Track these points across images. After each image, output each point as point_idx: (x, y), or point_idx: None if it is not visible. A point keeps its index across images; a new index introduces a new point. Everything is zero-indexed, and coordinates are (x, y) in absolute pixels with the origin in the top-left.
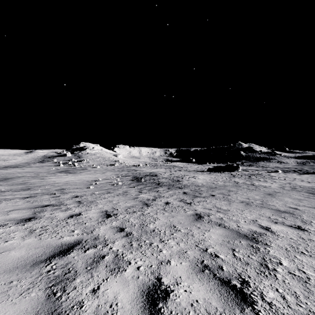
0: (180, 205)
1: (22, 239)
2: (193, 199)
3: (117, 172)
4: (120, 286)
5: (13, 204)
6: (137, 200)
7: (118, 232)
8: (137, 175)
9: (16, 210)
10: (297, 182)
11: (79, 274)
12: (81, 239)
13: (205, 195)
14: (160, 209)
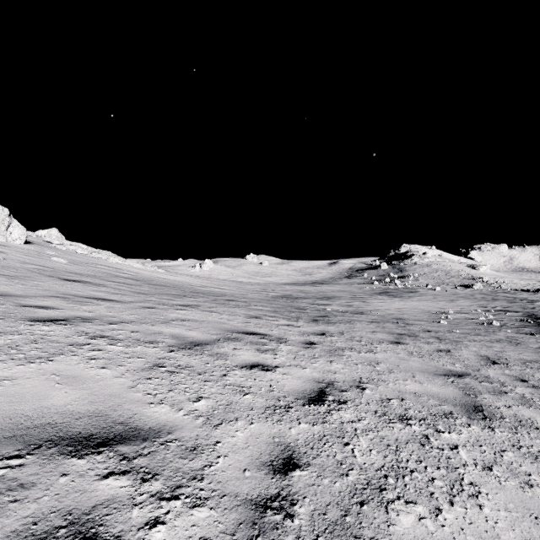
0: None
1: (408, 356)
2: None
3: (481, 301)
4: (536, 414)
5: (367, 326)
6: None
7: (517, 380)
8: (535, 313)
9: (377, 332)
10: None
11: (484, 393)
12: (469, 373)
13: None
14: None
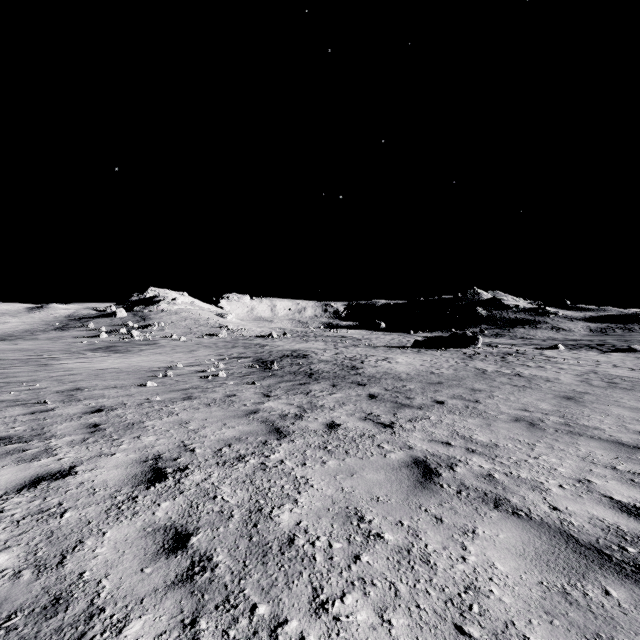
0: (367, 432)
1: None
2: (395, 413)
3: (221, 350)
4: None
5: None
6: (254, 419)
7: (162, 554)
8: (263, 357)
9: None
10: (607, 369)
11: None
12: None
13: (421, 401)
14: (313, 446)
